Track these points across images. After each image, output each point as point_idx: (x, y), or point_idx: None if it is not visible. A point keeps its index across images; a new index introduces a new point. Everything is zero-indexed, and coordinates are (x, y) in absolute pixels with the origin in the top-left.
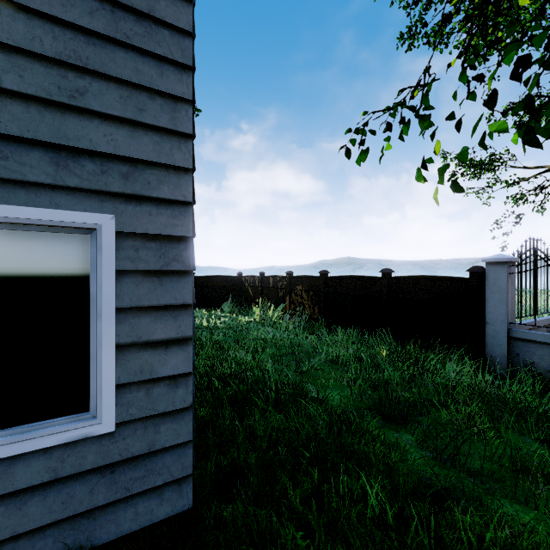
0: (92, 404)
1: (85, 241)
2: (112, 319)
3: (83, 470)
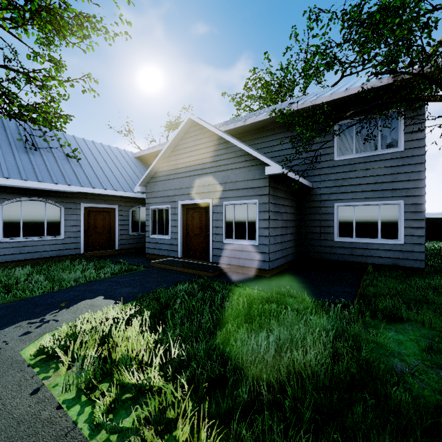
0: (398, 238)
1: (397, 206)
2: (403, 221)
3: (397, 250)
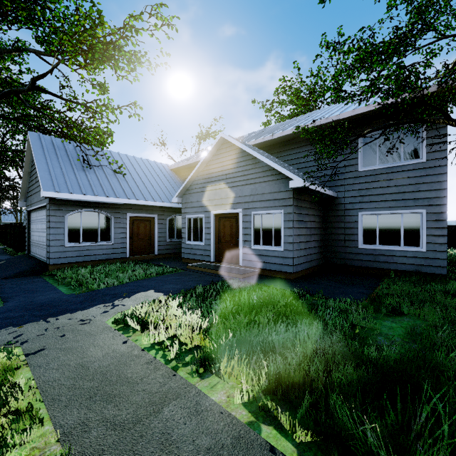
0: (420, 245)
1: (419, 215)
2: (425, 229)
3: (419, 257)
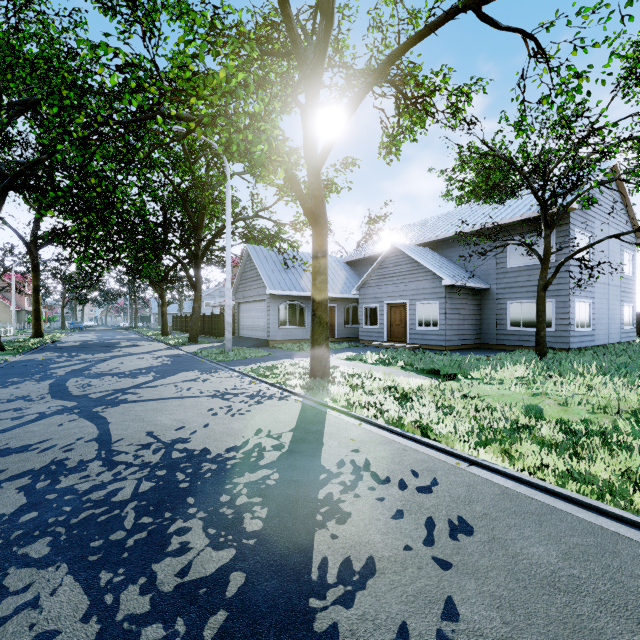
0: (552, 327)
1: (551, 303)
2: (555, 314)
3: (551, 336)
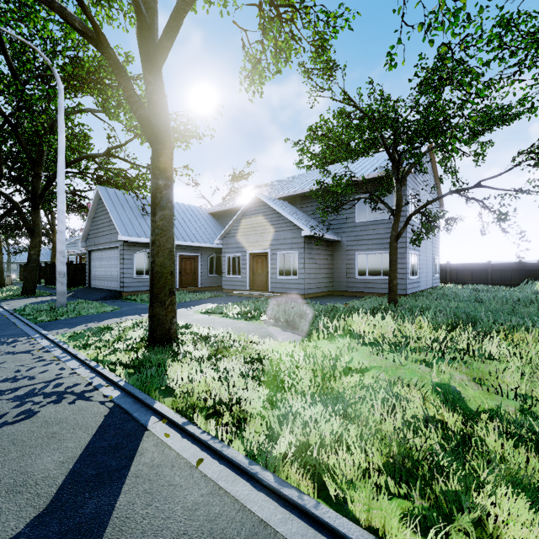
0: None
1: None
2: None
3: None
